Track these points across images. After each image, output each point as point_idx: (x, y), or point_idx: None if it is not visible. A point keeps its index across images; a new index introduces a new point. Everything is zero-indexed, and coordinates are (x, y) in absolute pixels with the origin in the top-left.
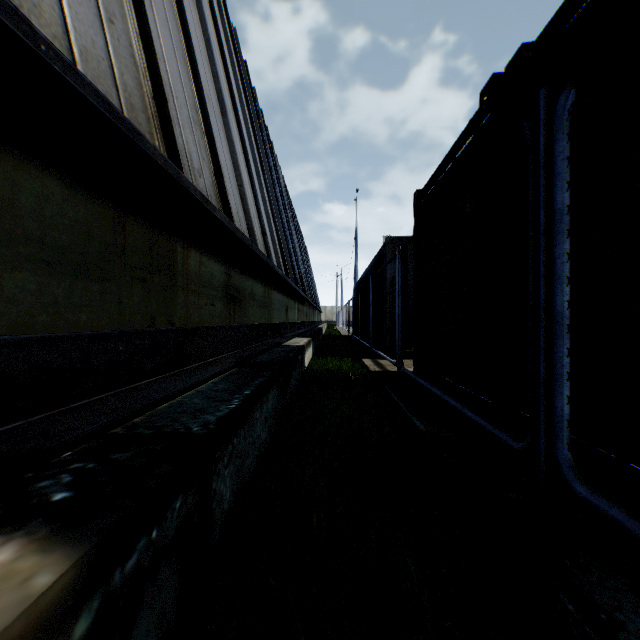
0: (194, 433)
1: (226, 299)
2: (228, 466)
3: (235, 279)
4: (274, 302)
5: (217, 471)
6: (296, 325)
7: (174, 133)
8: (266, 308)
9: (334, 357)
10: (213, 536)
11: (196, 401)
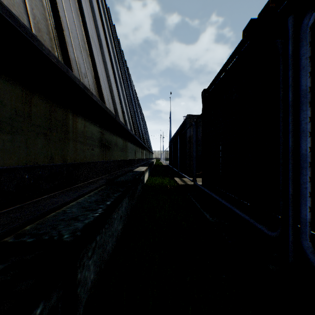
0: (63, 240)
1: (101, 146)
2: (92, 257)
3: (106, 135)
4: (128, 148)
5: (82, 264)
6: (140, 160)
7: (67, 49)
8: (124, 151)
9: (160, 177)
10: (78, 312)
11: (74, 210)
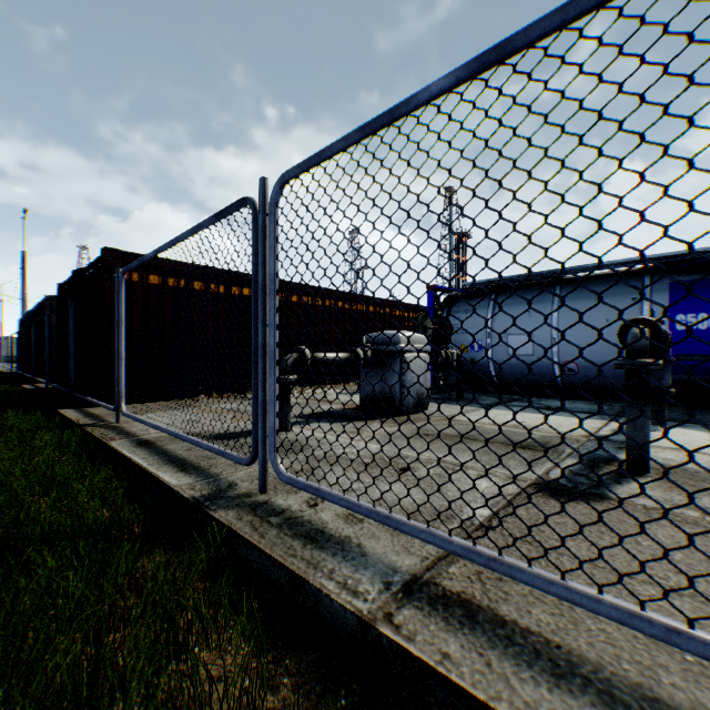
0: None
1: None
2: None
3: None
4: None
5: None
6: None
7: None
8: None
9: None
10: None
11: None
